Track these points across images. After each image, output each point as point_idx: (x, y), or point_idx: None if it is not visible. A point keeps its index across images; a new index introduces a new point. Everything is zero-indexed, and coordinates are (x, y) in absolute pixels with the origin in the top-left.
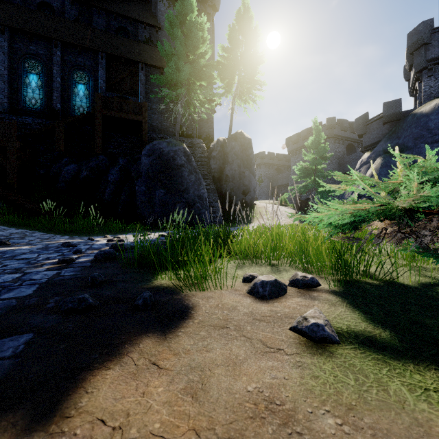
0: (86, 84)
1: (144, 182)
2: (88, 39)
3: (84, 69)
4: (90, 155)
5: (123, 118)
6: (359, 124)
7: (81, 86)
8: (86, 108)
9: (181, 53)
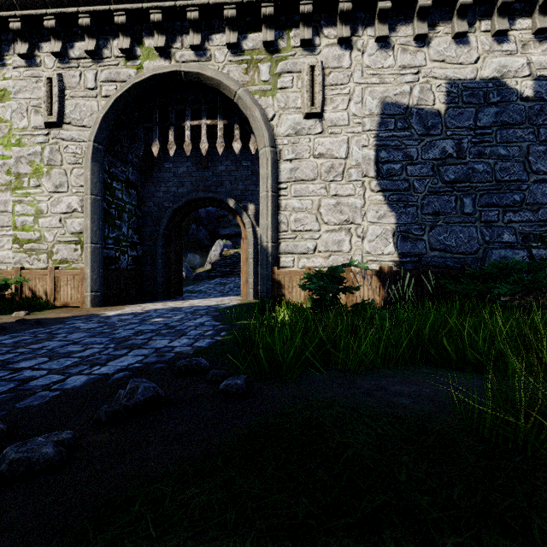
0: None
1: None
2: None
3: None
4: None
5: None
6: None
7: None
8: None
9: None
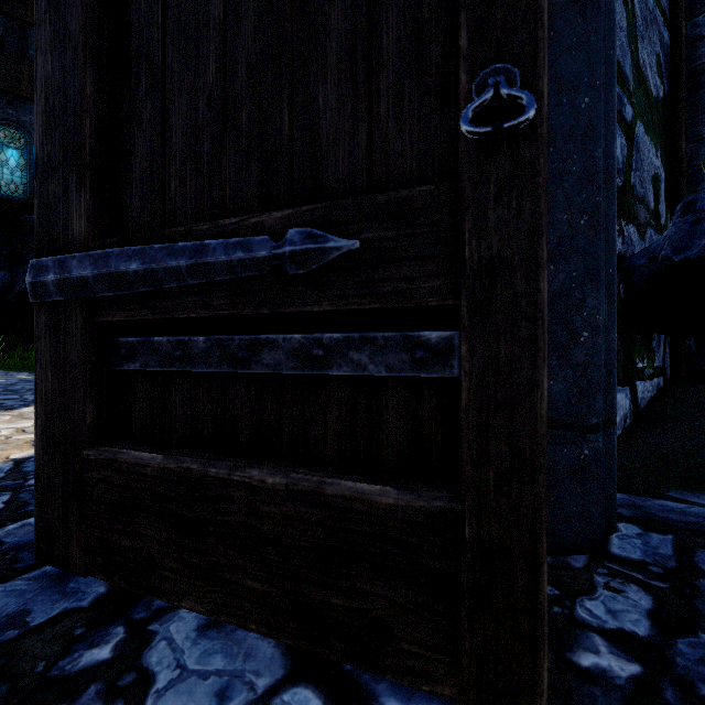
0: (21, 149)
1: None
2: (24, 81)
3: (18, 127)
4: (30, 257)
5: None
6: None
7: (13, 151)
8: (21, 185)
9: None
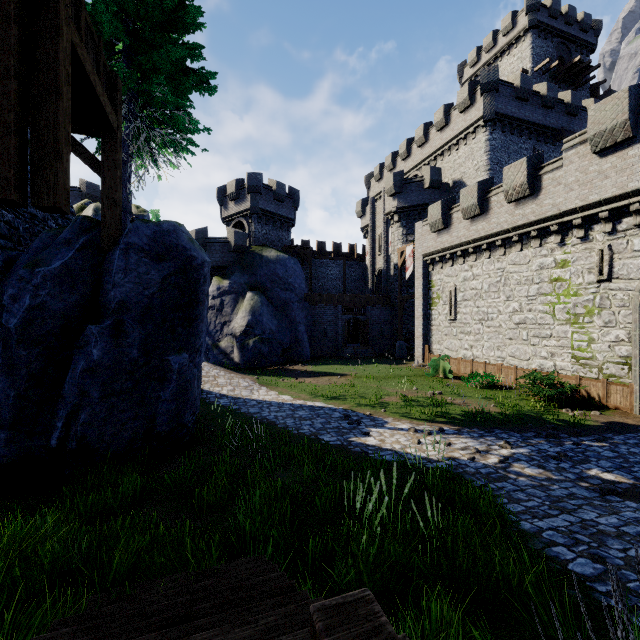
0: None
1: (137, 331)
2: None
3: None
4: None
5: (92, 92)
6: (200, 237)
7: None
8: None
9: (175, 24)
